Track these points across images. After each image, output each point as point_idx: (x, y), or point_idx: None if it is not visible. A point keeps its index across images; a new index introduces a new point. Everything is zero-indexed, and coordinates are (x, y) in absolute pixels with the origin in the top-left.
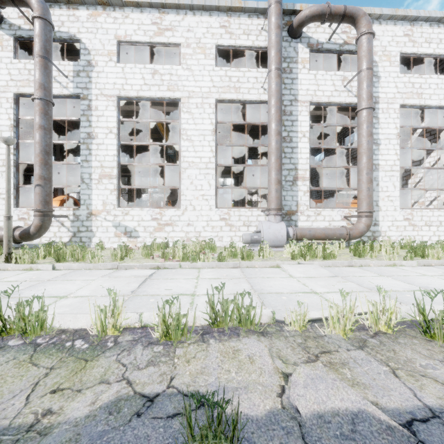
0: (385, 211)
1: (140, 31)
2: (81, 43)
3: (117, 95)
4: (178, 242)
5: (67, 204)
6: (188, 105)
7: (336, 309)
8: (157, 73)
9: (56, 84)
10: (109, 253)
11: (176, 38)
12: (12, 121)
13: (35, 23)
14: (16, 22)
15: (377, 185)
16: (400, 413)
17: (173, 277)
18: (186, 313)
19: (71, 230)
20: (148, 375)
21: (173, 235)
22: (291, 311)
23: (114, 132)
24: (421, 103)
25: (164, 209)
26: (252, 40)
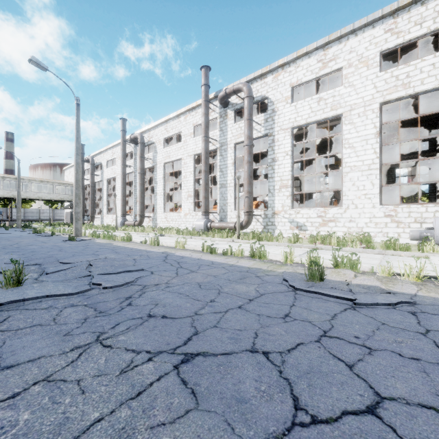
0: None
1: (308, 73)
2: (268, 99)
3: (291, 127)
4: (340, 236)
5: (258, 206)
6: (350, 117)
7: (409, 266)
8: (321, 100)
9: (254, 131)
10: (286, 240)
11: (338, 64)
12: (233, 160)
13: (245, 101)
14: (235, 101)
15: None
16: (397, 292)
17: (325, 253)
18: (319, 256)
19: (263, 224)
20: (302, 271)
21: (335, 230)
22: (381, 266)
23: (289, 154)
24: None
25: (328, 208)
26: (426, 27)
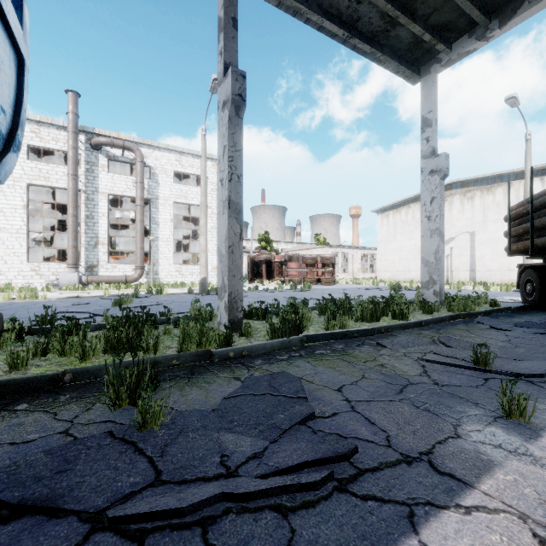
0: (163, 266)
1: None
2: None
3: None
4: None
5: None
6: None
7: (5, 294)
8: None
9: None
10: None
11: None
12: None
13: None
14: None
15: (158, 250)
16: None
17: None
18: None
19: None
20: None
21: None
22: None
23: None
24: (187, 202)
25: None
26: (60, 146)
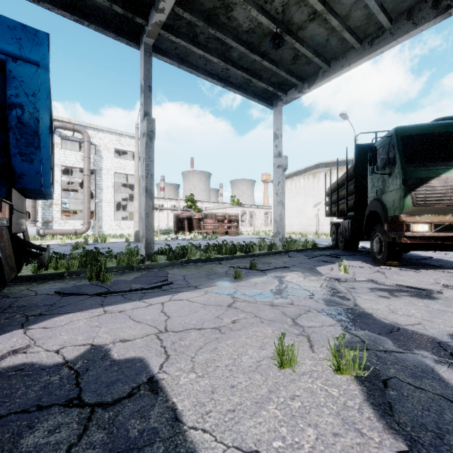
0: (106, 222)
1: None
2: None
3: None
4: None
5: None
6: None
7: None
8: None
9: None
10: None
11: None
12: None
13: None
14: None
15: (102, 209)
16: None
17: None
18: None
19: None
20: None
21: None
22: None
23: None
24: (125, 172)
25: None
26: None
